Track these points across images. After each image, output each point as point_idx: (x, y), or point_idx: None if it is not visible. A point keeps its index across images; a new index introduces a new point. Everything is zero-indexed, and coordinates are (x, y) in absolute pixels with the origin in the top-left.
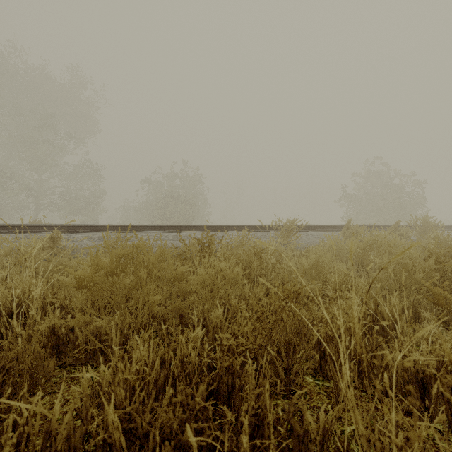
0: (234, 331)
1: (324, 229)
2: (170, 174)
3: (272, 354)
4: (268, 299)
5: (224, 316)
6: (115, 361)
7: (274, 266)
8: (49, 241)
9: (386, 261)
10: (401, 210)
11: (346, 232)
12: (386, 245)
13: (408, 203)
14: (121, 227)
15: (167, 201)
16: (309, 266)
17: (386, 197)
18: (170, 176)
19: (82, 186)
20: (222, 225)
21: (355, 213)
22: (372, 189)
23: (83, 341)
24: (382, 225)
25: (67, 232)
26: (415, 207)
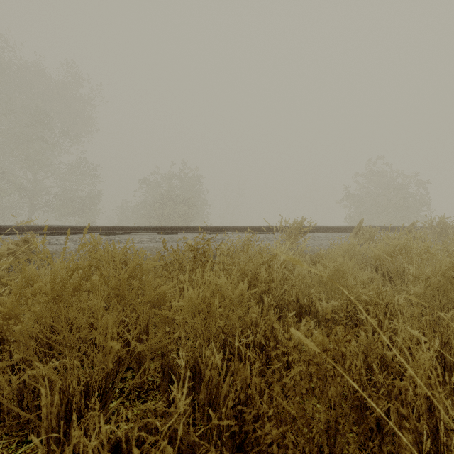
0: (240, 395)
1: (331, 231)
2: (168, 173)
3: (304, 445)
4: (282, 326)
5: (224, 366)
6: (45, 449)
7: (286, 277)
8: (22, 244)
9: (429, 272)
10: (406, 210)
11: (358, 233)
12: (418, 250)
13: (413, 203)
14: (112, 229)
15: (165, 201)
16: (328, 277)
17: (390, 197)
18: (168, 176)
19: (78, 186)
20: (221, 226)
21: (358, 214)
22: (375, 189)
23: (14, 399)
24: (392, 226)
25: (50, 233)
26: (420, 207)
